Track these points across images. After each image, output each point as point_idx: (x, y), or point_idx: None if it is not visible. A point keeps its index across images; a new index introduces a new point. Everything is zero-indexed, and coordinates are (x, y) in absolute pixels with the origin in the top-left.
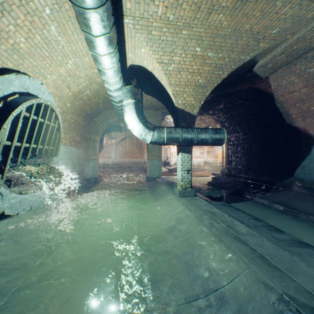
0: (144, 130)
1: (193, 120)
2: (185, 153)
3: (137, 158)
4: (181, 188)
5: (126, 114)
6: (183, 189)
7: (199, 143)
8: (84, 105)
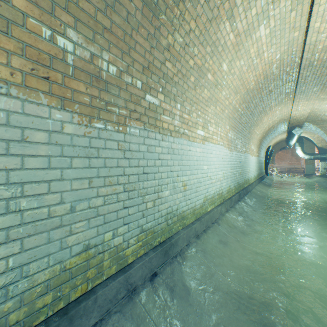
0: (303, 155)
1: (326, 150)
2: (322, 162)
3: (293, 164)
4: (320, 174)
5: (296, 151)
6: (321, 175)
7: None
8: (273, 144)
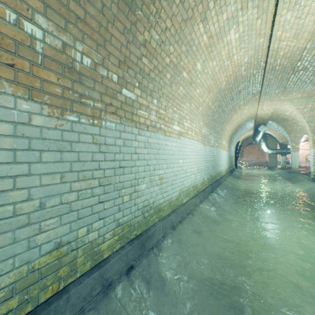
0: (267, 150)
1: (286, 146)
2: (283, 156)
3: (259, 158)
4: (281, 167)
5: (262, 146)
6: (282, 167)
7: (288, 153)
8: (242, 140)
